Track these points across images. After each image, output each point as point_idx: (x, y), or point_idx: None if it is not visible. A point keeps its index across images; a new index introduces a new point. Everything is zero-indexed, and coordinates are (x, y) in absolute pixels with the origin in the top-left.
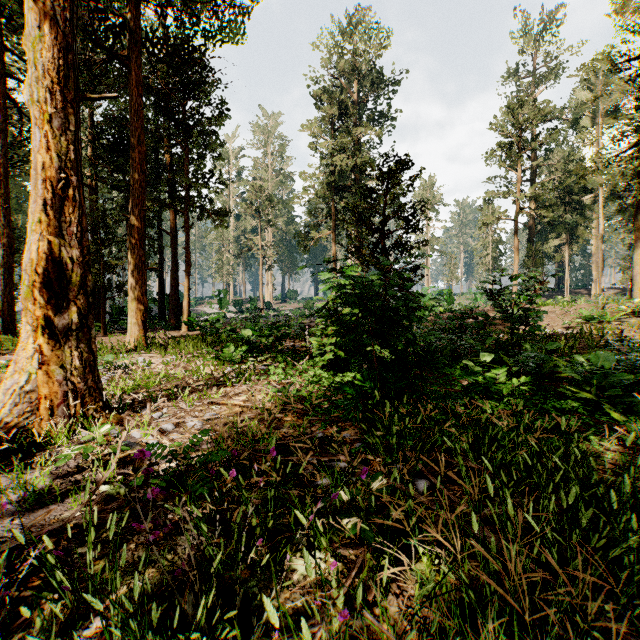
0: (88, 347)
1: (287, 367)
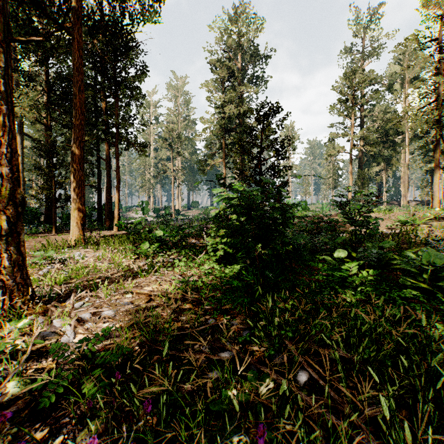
0: (18, 249)
1: (188, 260)
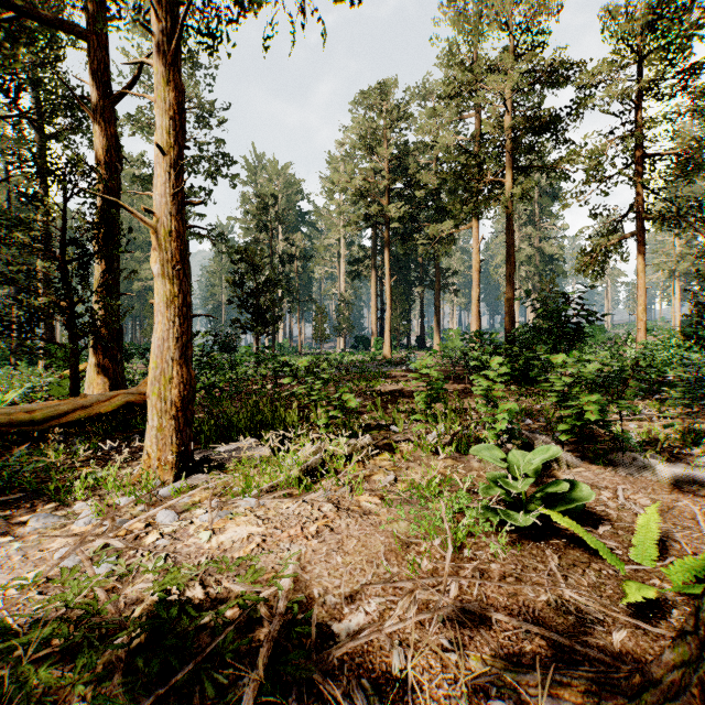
0: None
1: None
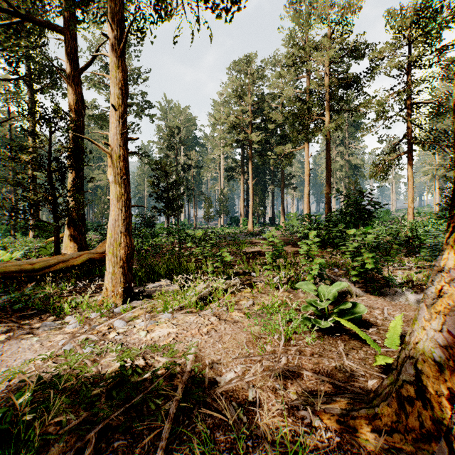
0: None
1: None
